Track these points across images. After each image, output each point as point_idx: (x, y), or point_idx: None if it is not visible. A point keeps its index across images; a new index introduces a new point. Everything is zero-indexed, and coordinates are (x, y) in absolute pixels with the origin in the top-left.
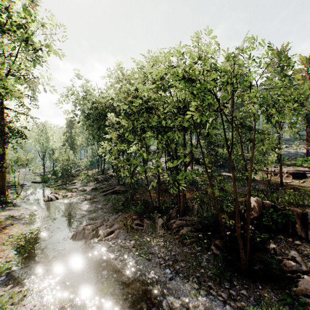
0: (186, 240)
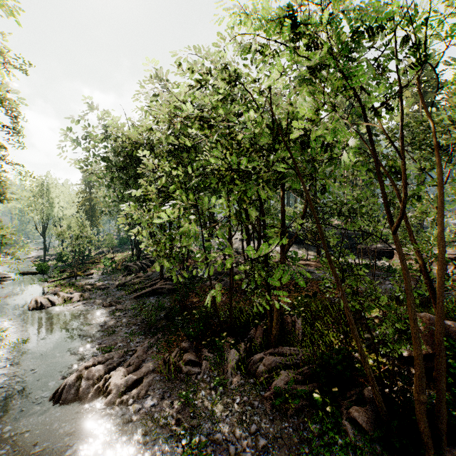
0: (287, 402)
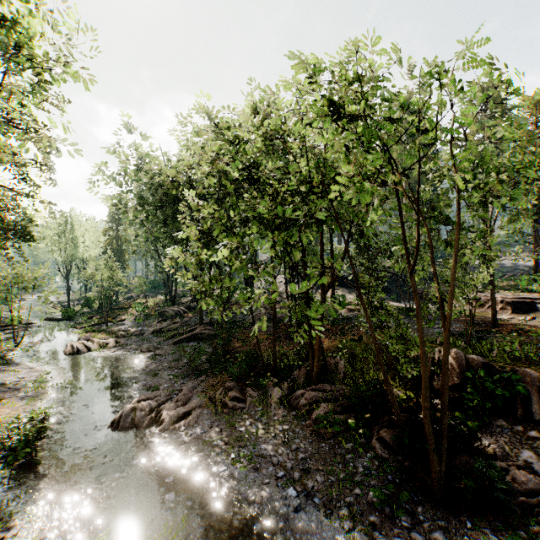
0: (325, 428)
